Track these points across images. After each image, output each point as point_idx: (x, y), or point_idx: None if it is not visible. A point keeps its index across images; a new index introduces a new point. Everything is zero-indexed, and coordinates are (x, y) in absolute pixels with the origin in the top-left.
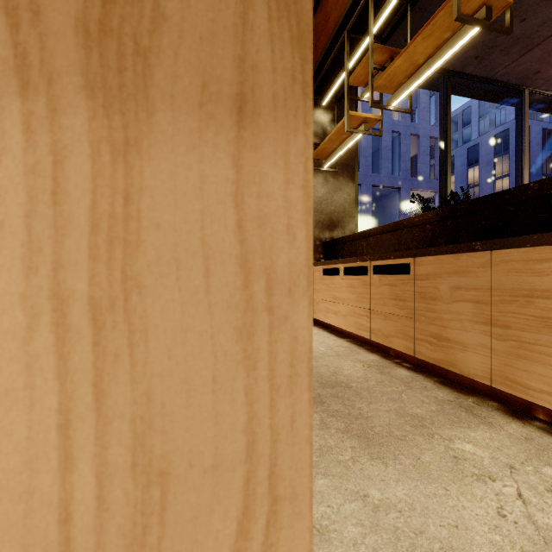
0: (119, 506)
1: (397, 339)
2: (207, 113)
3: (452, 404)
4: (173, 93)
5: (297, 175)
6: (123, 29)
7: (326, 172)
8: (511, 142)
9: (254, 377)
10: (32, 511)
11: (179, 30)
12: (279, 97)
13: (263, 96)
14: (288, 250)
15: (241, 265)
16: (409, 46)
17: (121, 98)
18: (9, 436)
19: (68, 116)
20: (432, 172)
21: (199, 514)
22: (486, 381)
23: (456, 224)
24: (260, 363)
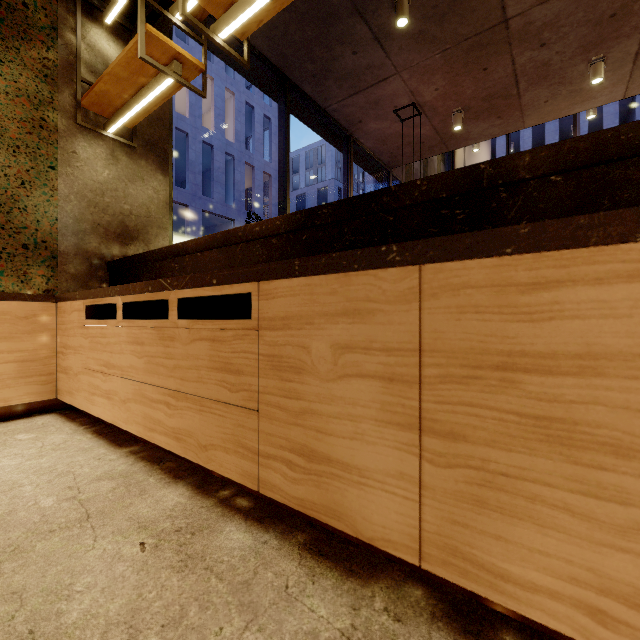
0: None
1: (224, 453)
2: None
3: None
4: None
5: None
6: None
7: (114, 143)
8: (329, 199)
9: None
10: None
11: None
12: None
13: None
14: None
15: None
16: None
17: None
18: None
19: None
20: (266, 212)
21: None
22: (411, 556)
23: (316, 239)
24: None
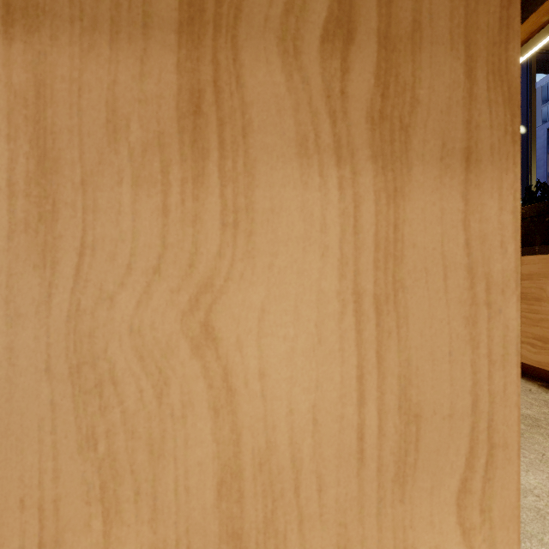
0: (391, 434)
1: None
2: (445, 164)
3: None
4: (423, 153)
5: (508, 203)
6: (393, 114)
7: None
8: None
9: (477, 354)
10: (343, 429)
11: (427, 109)
12: (494, 146)
13: (483, 147)
14: (501, 260)
15: (468, 271)
16: None
17: (392, 161)
18: (331, 380)
19: (362, 176)
20: None
21: (440, 448)
22: None
23: None
24: (481, 344)
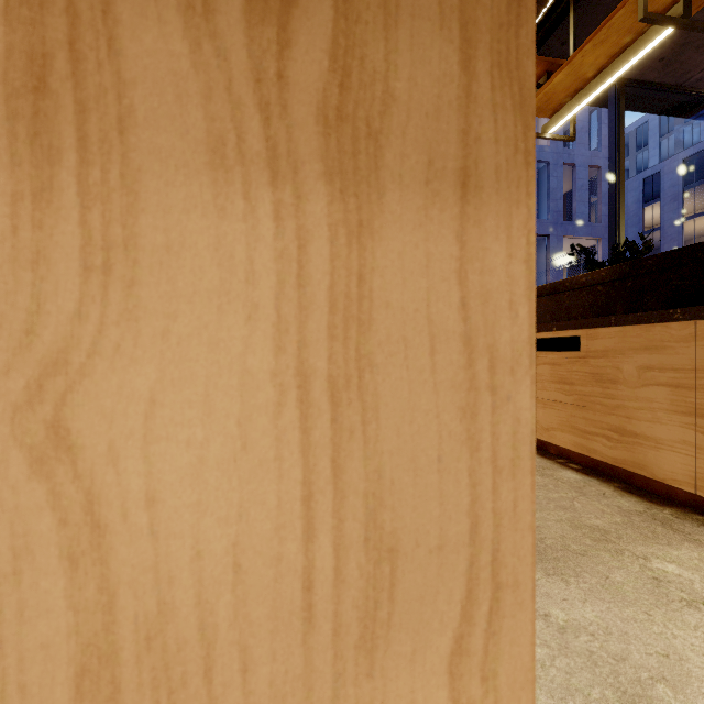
0: (353, 579)
1: (561, 433)
2: (432, 190)
3: (642, 515)
4: (402, 173)
5: (520, 249)
6: (357, 114)
7: None
8: None
9: (477, 458)
10: (281, 576)
11: (407, 109)
12: (501, 169)
13: (486, 168)
14: (510, 327)
15: (464, 343)
16: (574, 56)
17: (355, 181)
18: (263, 505)
19: (310, 202)
20: (593, 213)
21: (425, 594)
22: (690, 488)
23: (640, 285)
24: (482, 444)
